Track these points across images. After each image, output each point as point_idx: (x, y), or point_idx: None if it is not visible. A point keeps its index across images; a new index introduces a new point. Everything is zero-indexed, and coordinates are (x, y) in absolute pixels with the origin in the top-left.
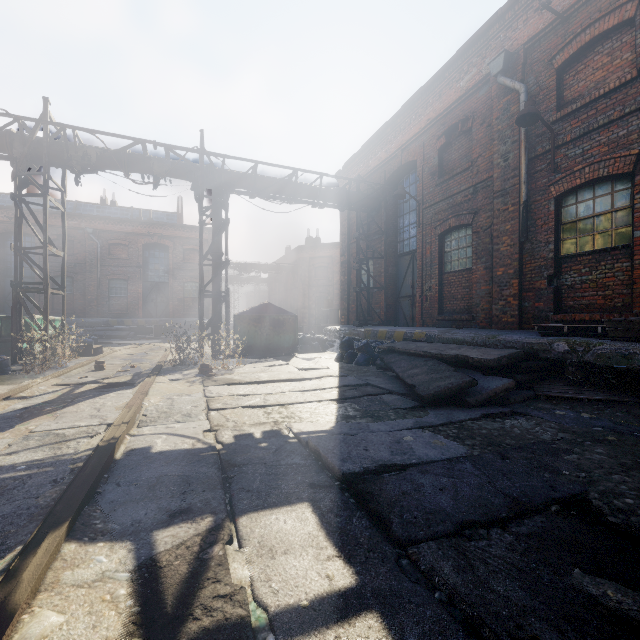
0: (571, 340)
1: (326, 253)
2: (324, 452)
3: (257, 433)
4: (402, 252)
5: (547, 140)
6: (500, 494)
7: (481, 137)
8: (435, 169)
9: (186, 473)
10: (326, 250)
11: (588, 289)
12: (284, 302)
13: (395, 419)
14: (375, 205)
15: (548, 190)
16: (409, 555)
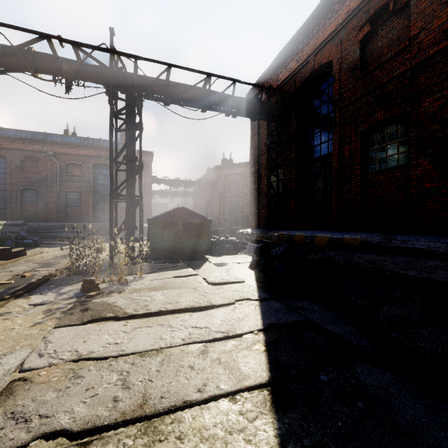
0: None
1: (237, 171)
2: None
3: None
4: (312, 158)
5: None
6: None
7: (424, 7)
8: (356, 63)
9: None
10: (237, 168)
11: None
12: (205, 210)
13: None
14: (285, 114)
15: None
16: None
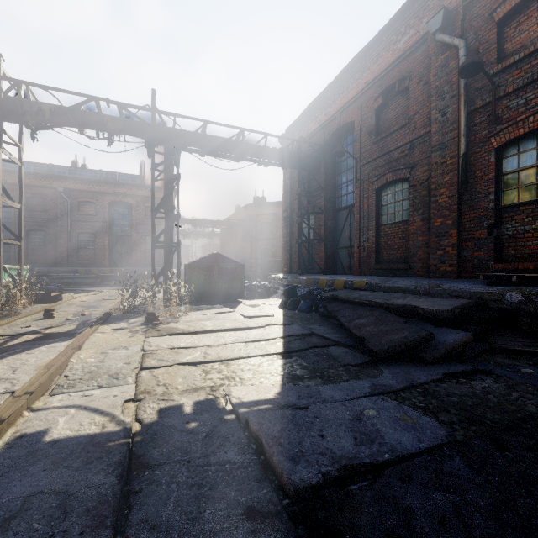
0: (525, 290)
1: (271, 210)
2: (268, 443)
3: (187, 405)
4: (340, 207)
5: (487, 93)
6: (533, 532)
7: (418, 95)
8: (372, 128)
9: (71, 487)
10: (271, 208)
11: (531, 238)
12: (234, 253)
13: (348, 380)
14: (315, 164)
15: (488, 142)
16: None
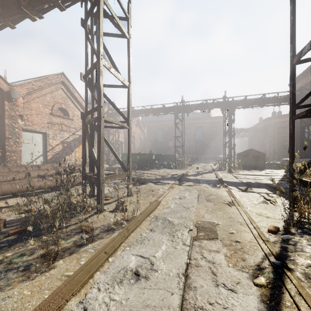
0: None
1: (285, 119)
2: (270, 184)
3: (252, 182)
4: None
5: None
6: None
7: None
8: None
9: (238, 183)
10: (285, 118)
11: None
12: (258, 146)
13: None
14: None
15: None
16: (284, 193)
